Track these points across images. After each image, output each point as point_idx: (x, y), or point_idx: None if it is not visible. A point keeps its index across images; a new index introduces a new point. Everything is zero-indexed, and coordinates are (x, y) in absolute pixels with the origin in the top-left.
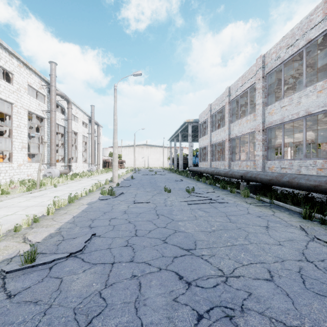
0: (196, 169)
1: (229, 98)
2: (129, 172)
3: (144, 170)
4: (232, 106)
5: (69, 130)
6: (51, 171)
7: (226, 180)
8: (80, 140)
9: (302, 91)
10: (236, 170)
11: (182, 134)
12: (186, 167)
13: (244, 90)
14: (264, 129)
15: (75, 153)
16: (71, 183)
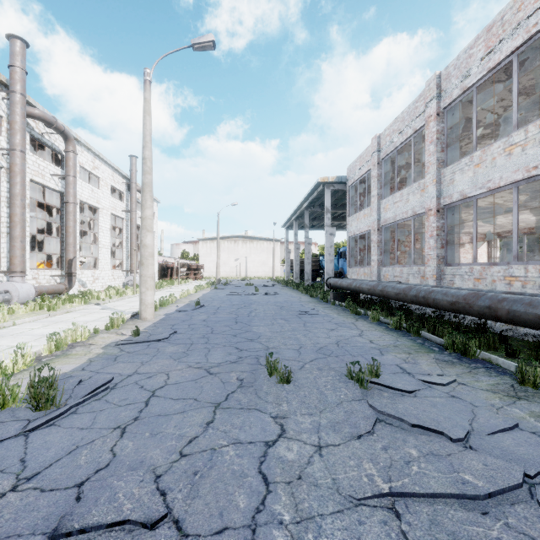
0: (347, 284)
1: (439, 103)
2: (204, 289)
3: (237, 283)
4: (447, 122)
5: (69, 198)
6: (9, 288)
7: (429, 312)
8: (106, 223)
9: None
10: (488, 291)
11: (310, 214)
12: (316, 277)
13: (497, 65)
14: None
15: (94, 250)
16: (31, 321)
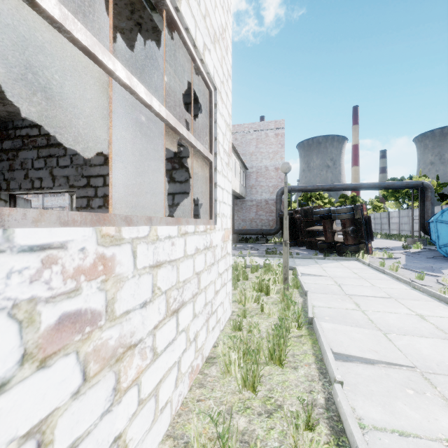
0: None
1: None
2: None
3: None
4: None
5: None
6: None
7: None
8: None
9: (59, 197)
10: None
11: None
12: None
13: None
14: (44, 208)
15: None
16: None
